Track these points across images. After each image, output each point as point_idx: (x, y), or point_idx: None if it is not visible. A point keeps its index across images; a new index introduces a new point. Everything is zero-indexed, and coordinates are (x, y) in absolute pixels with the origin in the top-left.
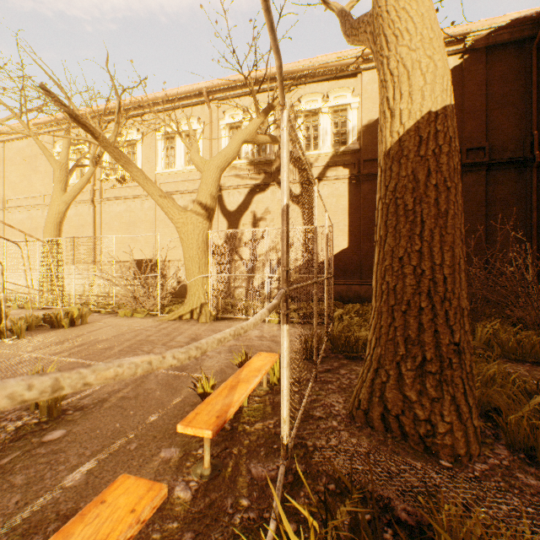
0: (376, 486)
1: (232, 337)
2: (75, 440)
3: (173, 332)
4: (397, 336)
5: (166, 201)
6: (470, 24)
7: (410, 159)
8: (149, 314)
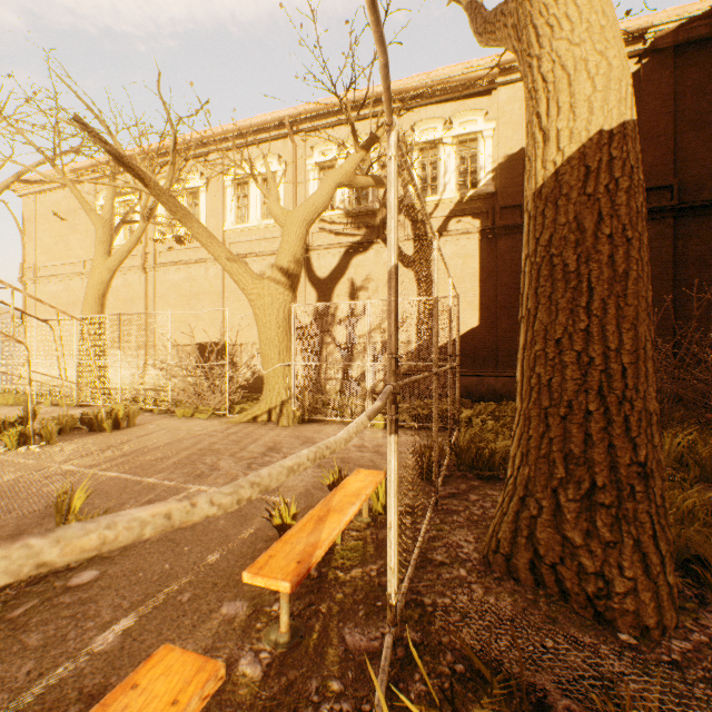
0: (525, 669)
1: (311, 462)
2: (110, 586)
3: (245, 438)
4: (553, 451)
5: (236, 265)
6: (651, 16)
7: (572, 200)
8: (215, 414)
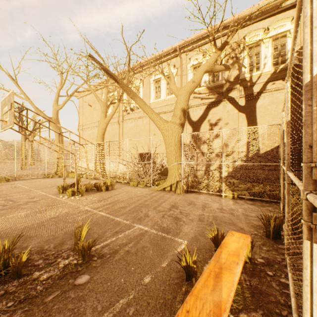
0: None
1: None
2: (93, 289)
3: (160, 199)
4: None
5: (155, 116)
6: None
7: None
8: (146, 185)
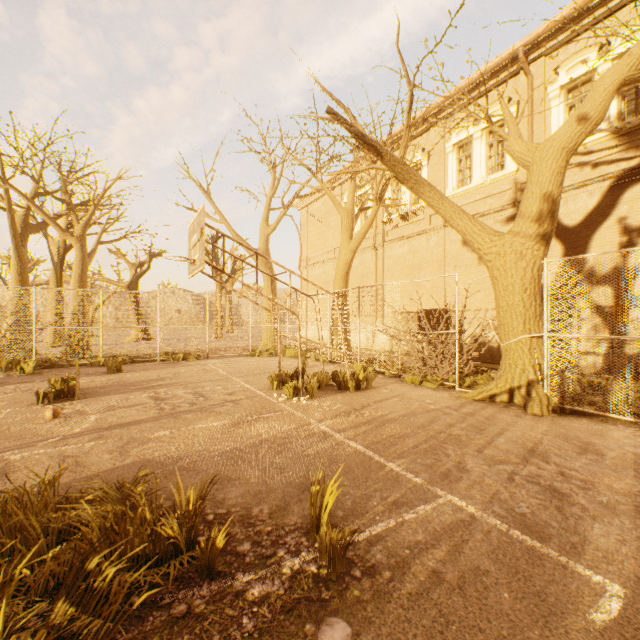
0: None
1: None
2: None
3: (486, 424)
4: None
5: (469, 224)
6: None
7: None
8: (442, 384)
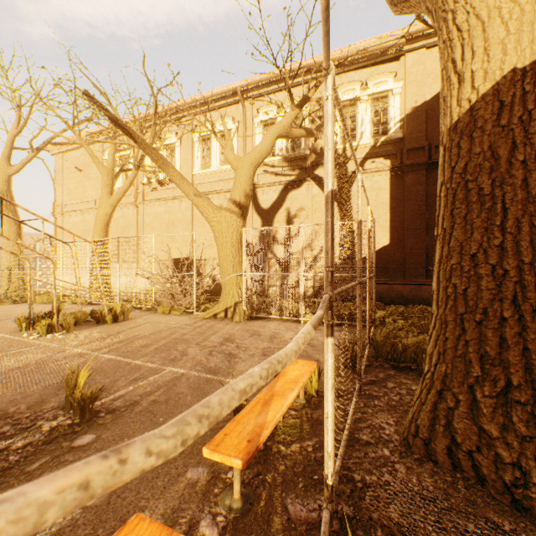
0: None
1: (264, 379)
2: (103, 448)
3: (207, 330)
4: (469, 352)
5: (201, 200)
6: None
7: (486, 131)
8: (186, 311)
